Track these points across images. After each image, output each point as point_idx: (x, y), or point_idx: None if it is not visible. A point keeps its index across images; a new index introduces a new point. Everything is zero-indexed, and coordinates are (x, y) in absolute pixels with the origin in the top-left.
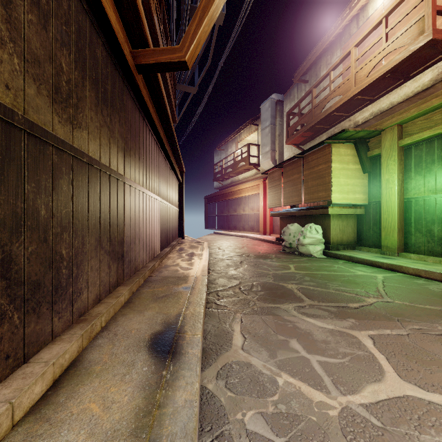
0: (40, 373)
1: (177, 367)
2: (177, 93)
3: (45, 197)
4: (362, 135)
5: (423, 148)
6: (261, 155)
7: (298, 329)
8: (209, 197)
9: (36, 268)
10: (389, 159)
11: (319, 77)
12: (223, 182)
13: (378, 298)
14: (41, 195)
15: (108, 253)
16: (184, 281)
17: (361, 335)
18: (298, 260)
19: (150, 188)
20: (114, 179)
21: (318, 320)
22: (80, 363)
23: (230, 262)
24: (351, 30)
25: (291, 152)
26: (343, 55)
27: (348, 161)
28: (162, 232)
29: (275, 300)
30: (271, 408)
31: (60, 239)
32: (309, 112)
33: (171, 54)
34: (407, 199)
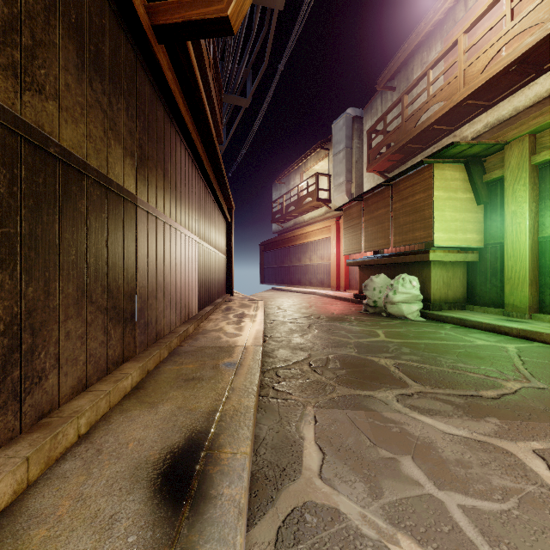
0: None
1: (197, 535)
2: (225, 108)
3: None
4: (477, 151)
5: None
6: (333, 187)
7: (409, 436)
8: (266, 244)
9: None
10: (516, 184)
11: (411, 81)
12: (284, 224)
13: (521, 381)
14: None
15: (105, 310)
16: (228, 353)
17: (520, 450)
18: (387, 324)
19: (182, 222)
20: (116, 197)
21: (438, 419)
22: (10, 520)
23: (294, 326)
24: (456, 14)
25: (372, 183)
26: (447, 46)
27: (456, 188)
28: (202, 285)
29: (365, 384)
30: None
31: None
32: (399, 127)
33: (206, 6)
34: (544, 238)
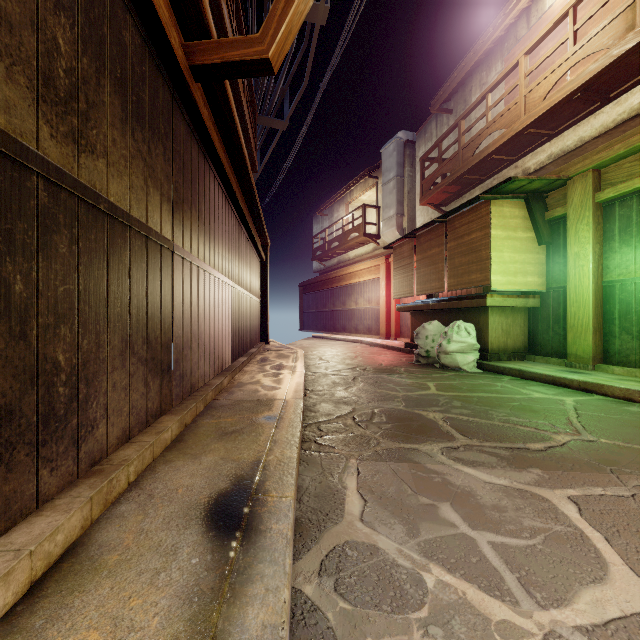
0: (1, 574)
1: (251, 558)
2: (259, 130)
3: (24, 262)
4: (538, 187)
5: (632, 205)
6: (382, 221)
7: (450, 485)
8: (306, 285)
9: (5, 385)
10: (579, 223)
11: (469, 103)
12: (326, 262)
13: (572, 434)
14: (14, 256)
15: (145, 361)
16: (267, 407)
17: (556, 496)
18: (439, 376)
19: (215, 266)
20: (155, 245)
21: (481, 470)
22: (83, 549)
23: (337, 379)
24: (518, 31)
25: (426, 217)
26: (507, 68)
27: (515, 226)
28: (235, 333)
29: (411, 438)
30: (418, 634)
31: (53, 335)
32: (455, 155)
33: (246, 47)
34: (608, 282)
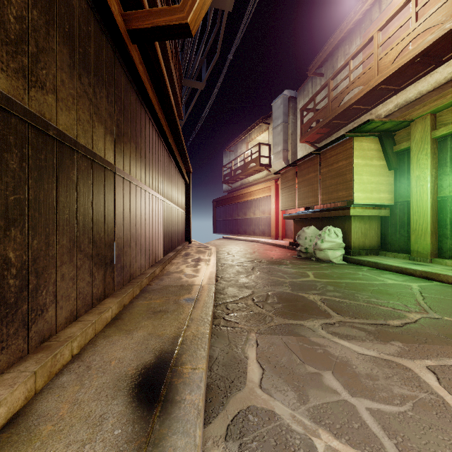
0: None
1: (166, 429)
2: (184, 90)
3: None
4: (389, 127)
5: None
6: (272, 155)
7: (330, 356)
8: (218, 201)
9: None
10: (419, 153)
11: (336, 69)
12: (232, 185)
13: (421, 312)
14: None
15: (90, 257)
16: (187, 291)
17: (417, 366)
18: (316, 267)
19: (150, 185)
20: (99, 167)
21: (354, 343)
22: (24, 419)
23: (240, 269)
24: (372, 15)
25: (304, 152)
26: (365, 41)
27: (372, 156)
28: (166, 235)
29: (297, 315)
30: None
31: (4, 236)
32: (326, 106)
33: (170, 15)
34: (442, 197)
